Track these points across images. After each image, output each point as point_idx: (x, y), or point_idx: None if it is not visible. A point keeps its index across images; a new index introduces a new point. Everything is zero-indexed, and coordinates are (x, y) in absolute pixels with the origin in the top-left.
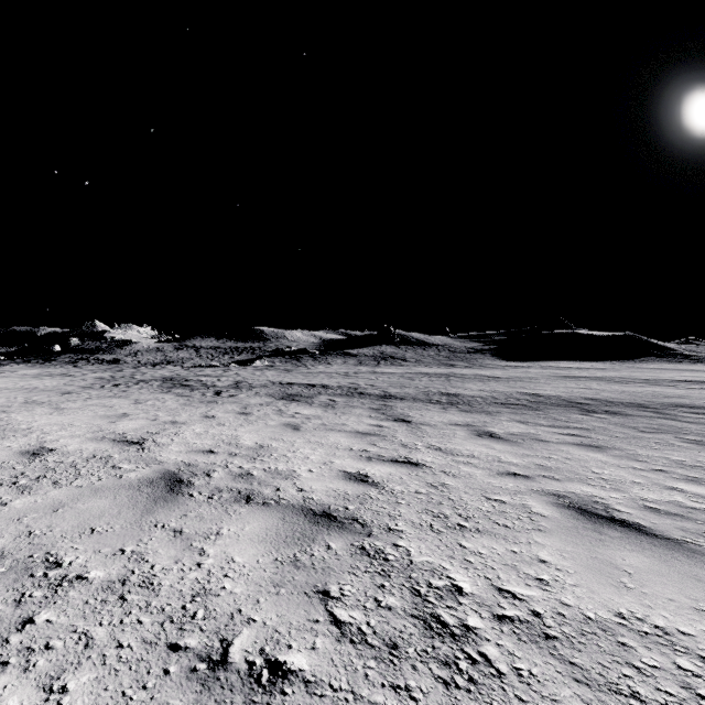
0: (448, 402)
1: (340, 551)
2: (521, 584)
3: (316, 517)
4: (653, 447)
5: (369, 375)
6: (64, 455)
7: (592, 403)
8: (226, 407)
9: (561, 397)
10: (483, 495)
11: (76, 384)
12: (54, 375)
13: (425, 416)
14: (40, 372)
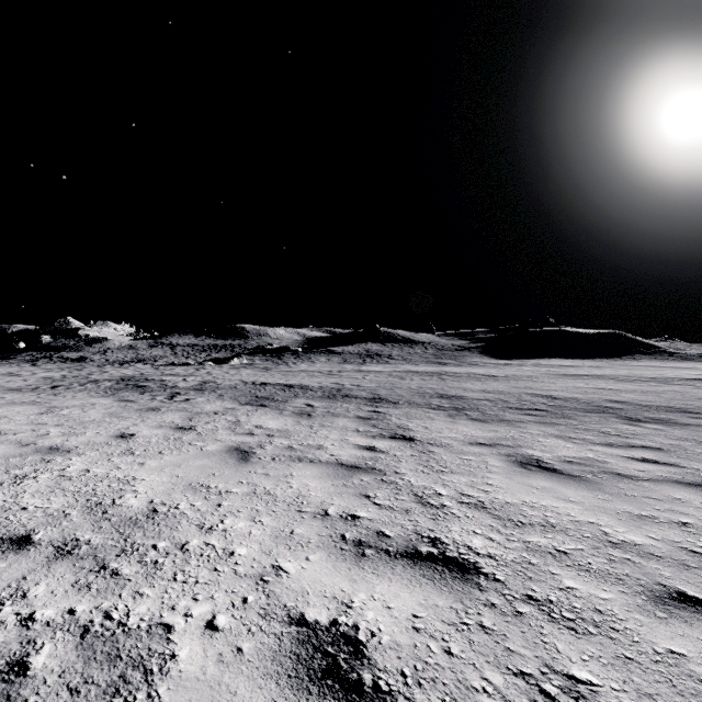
0: (452, 407)
1: None
2: None
3: None
4: None
5: (355, 373)
6: None
7: (623, 408)
8: (165, 417)
9: (580, 399)
10: None
11: (6, 386)
12: None
13: (431, 430)
14: None
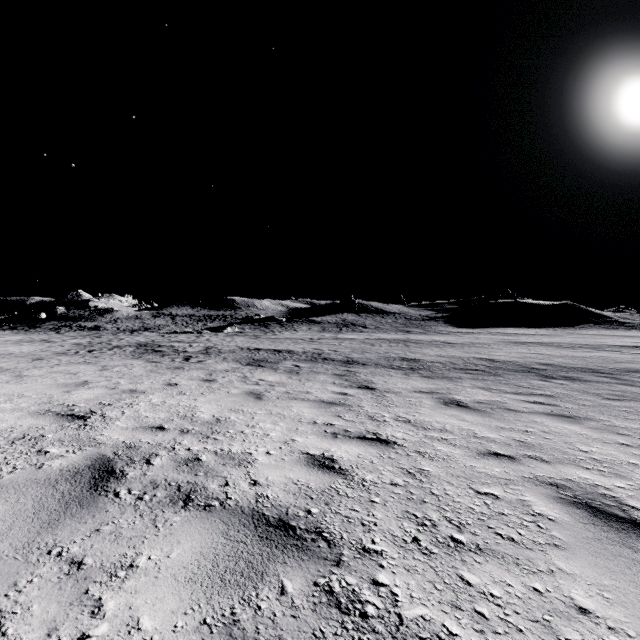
0: (409, 368)
1: (299, 598)
2: None
3: (269, 529)
4: (627, 417)
5: (332, 340)
6: None
7: (547, 369)
8: (191, 373)
9: (516, 362)
10: (469, 486)
11: (52, 350)
12: (35, 341)
13: (389, 383)
14: (22, 339)
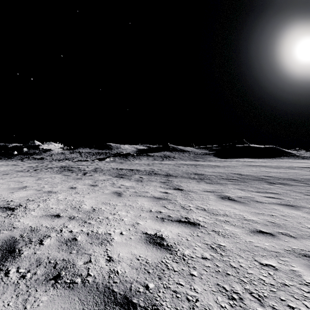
0: (199, 178)
1: None
2: None
3: (116, 308)
4: None
5: (159, 164)
6: None
7: (269, 178)
8: (85, 181)
9: (252, 175)
10: (254, 258)
11: (15, 169)
12: (9, 165)
13: (189, 186)
14: (3, 164)
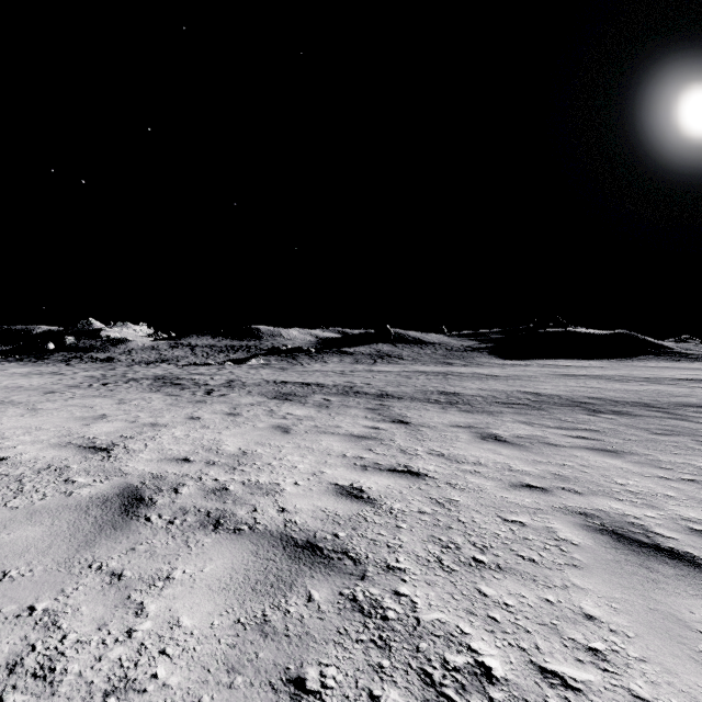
0: (448, 402)
1: (325, 604)
2: (569, 659)
3: (298, 549)
4: (673, 452)
5: (365, 373)
6: (14, 465)
7: (596, 403)
8: (214, 407)
9: (563, 396)
10: (497, 514)
11: (63, 383)
12: (44, 373)
13: (424, 417)
14: (30, 371)
